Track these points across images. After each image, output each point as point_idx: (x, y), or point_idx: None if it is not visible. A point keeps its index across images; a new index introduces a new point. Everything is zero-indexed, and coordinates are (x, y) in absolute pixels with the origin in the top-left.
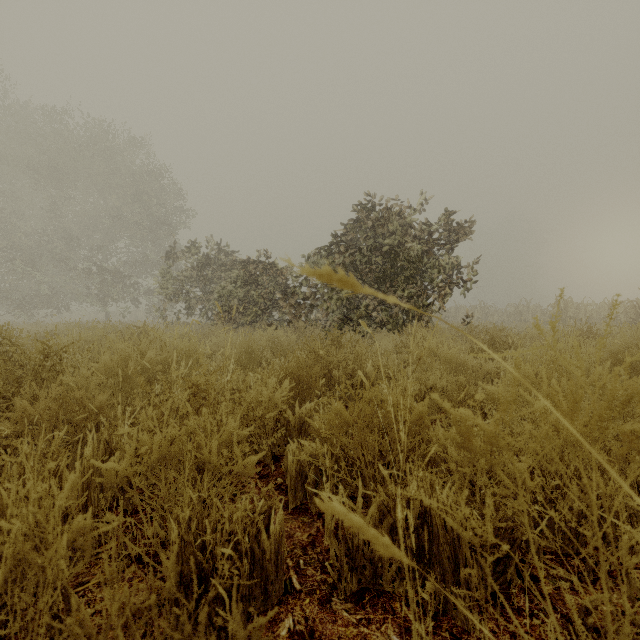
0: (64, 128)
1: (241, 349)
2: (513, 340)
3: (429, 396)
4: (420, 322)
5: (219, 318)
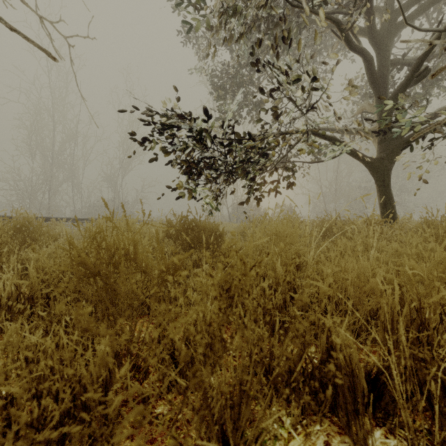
0: None
1: None
2: None
3: None
4: None
5: None
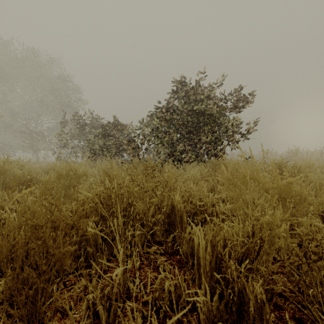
0: (10, 51)
1: (54, 178)
2: (299, 170)
3: (262, 248)
4: (217, 158)
5: (88, 157)
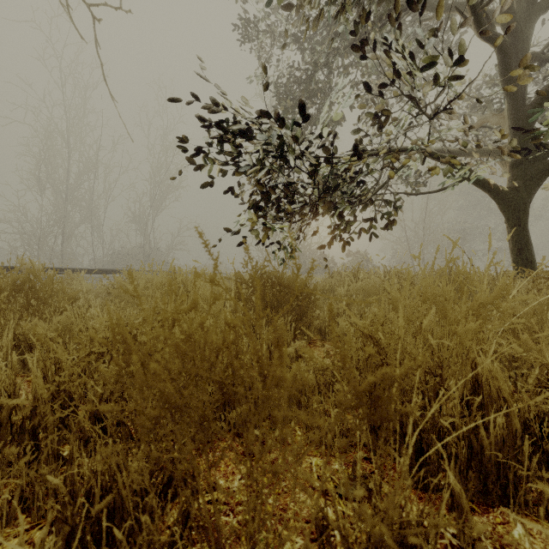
0: None
1: None
2: None
3: None
4: None
5: None
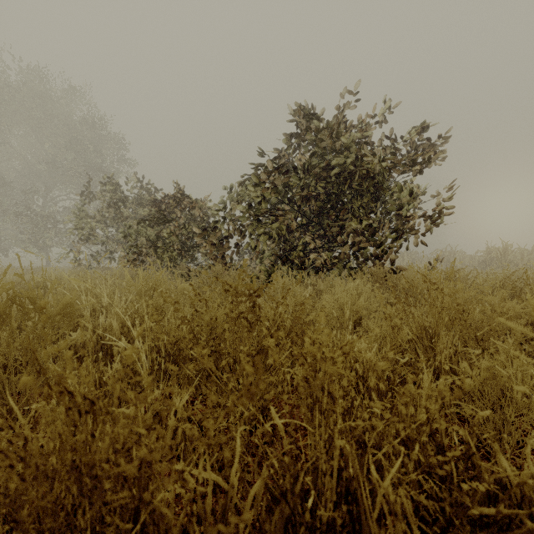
0: None
1: None
2: None
3: None
4: (380, 264)
5: (126, 261)
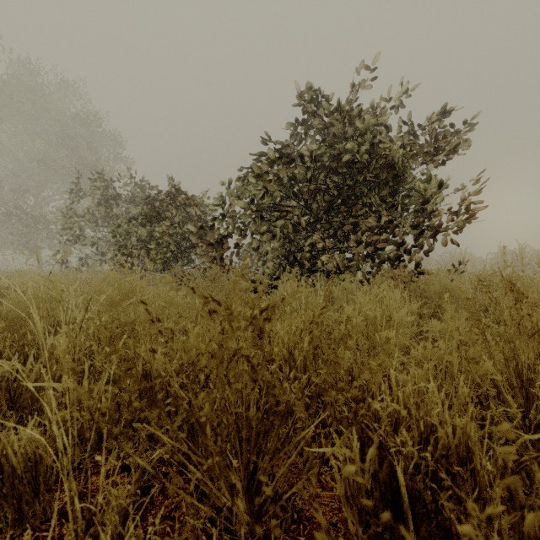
0: None
1: None
2: None
3: None
4: (402, 266)
5: (115, 263)
